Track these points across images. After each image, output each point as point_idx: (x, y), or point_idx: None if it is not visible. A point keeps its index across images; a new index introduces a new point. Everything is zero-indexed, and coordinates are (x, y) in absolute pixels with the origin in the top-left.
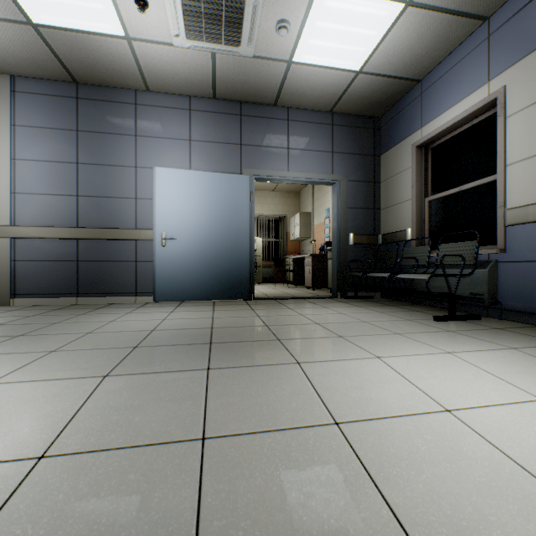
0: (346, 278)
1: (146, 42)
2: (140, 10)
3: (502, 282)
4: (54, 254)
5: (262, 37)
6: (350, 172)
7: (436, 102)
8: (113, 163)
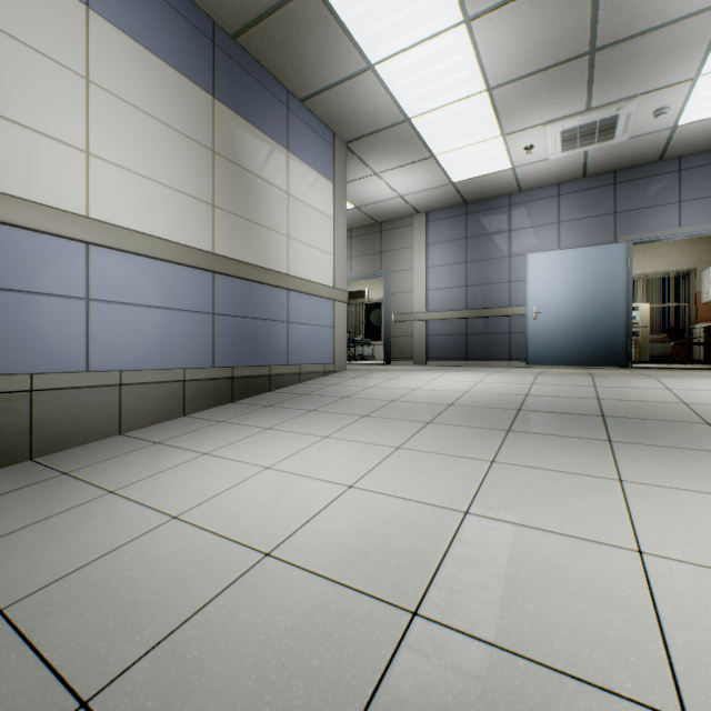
0: None
1: (526, 165)
2: (527, 154)
3: None
4: (451, 330)
5: (637, 125)
6: None
7: None
8: (491, 257)
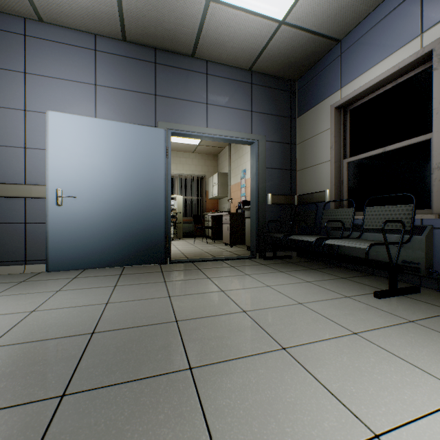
0: (264, 238)
1: None
2: None
3: (439, 250)
4: None
5: None
6: (268, 132)
7: (358, 61)
8: None
